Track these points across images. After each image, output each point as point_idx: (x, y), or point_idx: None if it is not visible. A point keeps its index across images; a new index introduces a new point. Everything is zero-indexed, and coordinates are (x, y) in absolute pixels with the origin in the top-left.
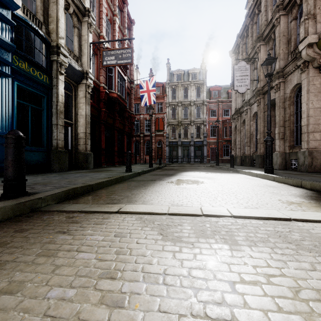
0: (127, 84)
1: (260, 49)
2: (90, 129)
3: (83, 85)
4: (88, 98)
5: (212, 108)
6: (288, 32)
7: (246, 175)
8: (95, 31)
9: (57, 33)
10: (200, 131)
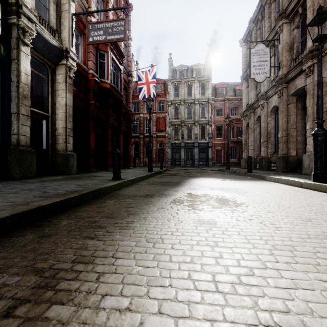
0: (124, 76)
1: (282, 28)
2: (72, 123)
3: (62, 66)
4: (68, 84)
5: (218, 107)
6: (325, 0)
7: (280, 183)
8: (81, 5)
9: None
10: (205, 132)
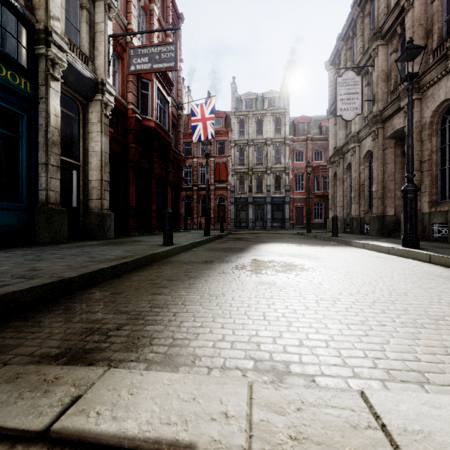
0: (172, 109)
1: (377, 52)
2: (108, 174)
3: (97, 102)
4: (104, 124)
5: (297, 149)
6: (427, 20)
7: (366, 249)
8: (118, 21)
9: (47, 9)
10: (281, 183)
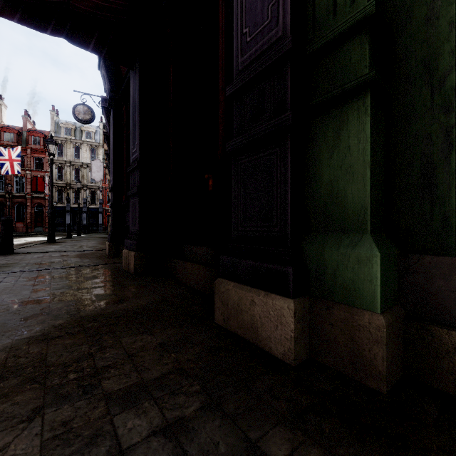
0: None
1: None
2: None
3: None
4: None
5: None
6: None
7: None
8: None
9: None
10: (96, 197)
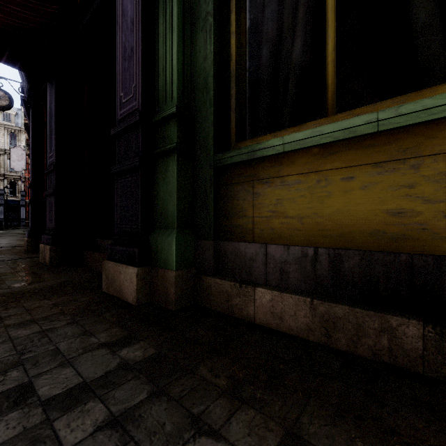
0: None
1: None
2: None
3: None
4: None
5: None
6: None
7: None
8: None
9: None
10: (17, 188)
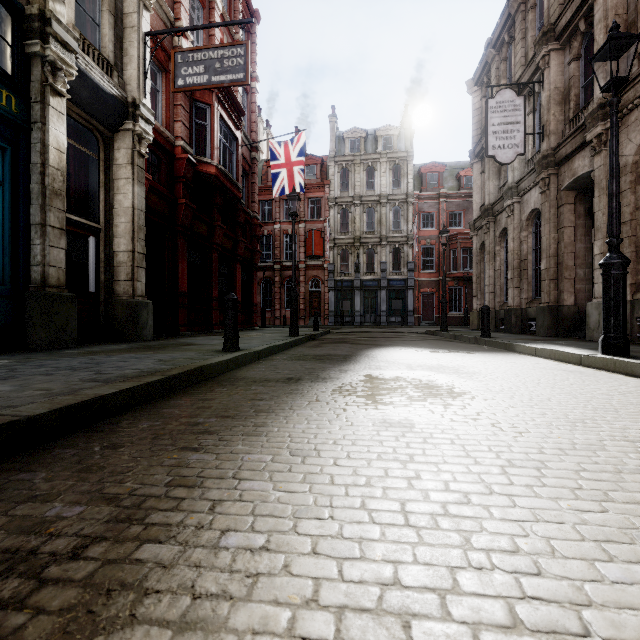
0: (243, 150)
1: (549, 60)
2: (144, 243)
3: (126, 134)
4: (138, 167)
5: (426, 210)
6: (628, 7)
7: (541, 358)
8: (161, 15)
9: None
10: (401, 259)
